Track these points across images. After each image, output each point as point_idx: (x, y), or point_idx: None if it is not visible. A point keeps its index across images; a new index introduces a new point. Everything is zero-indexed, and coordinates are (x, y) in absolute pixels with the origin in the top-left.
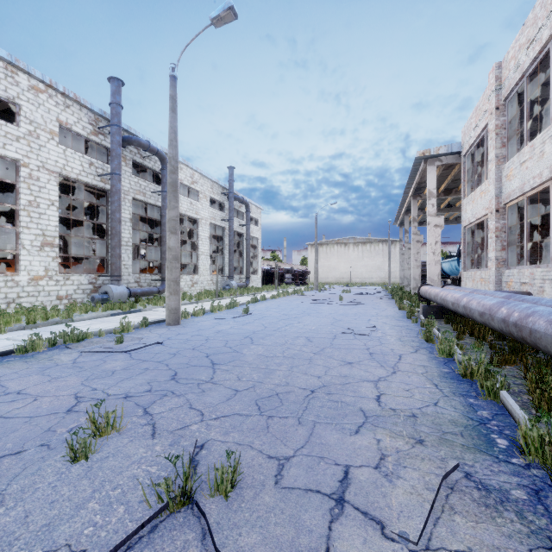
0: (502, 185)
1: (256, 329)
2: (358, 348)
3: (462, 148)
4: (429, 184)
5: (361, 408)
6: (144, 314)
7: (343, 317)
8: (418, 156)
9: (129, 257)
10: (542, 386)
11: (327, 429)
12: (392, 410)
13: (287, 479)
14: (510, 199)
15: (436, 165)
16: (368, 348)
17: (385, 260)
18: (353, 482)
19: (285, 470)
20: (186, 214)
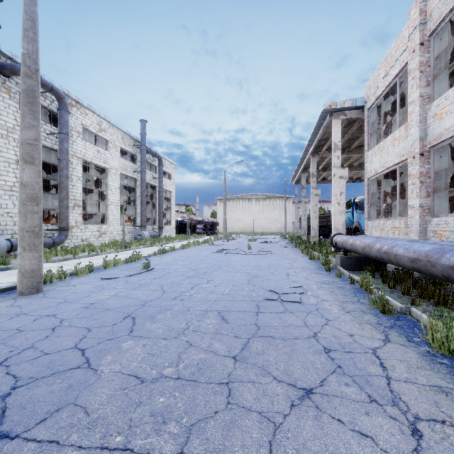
0: (427, 127)
1: (149, 298)
2: (301, 337)
3: (366, 102)
4: (334, 136)
5: None
6: (9, 274)
7: (258, 271)
8: (325, 108)
9: (15, 204)
10: None
11: None
12: None
13: None
14: (441, 140)
15: (341, 118)
16: (315, 333)
17: (282, 213)
18: None
19: None
20: (92, 162)
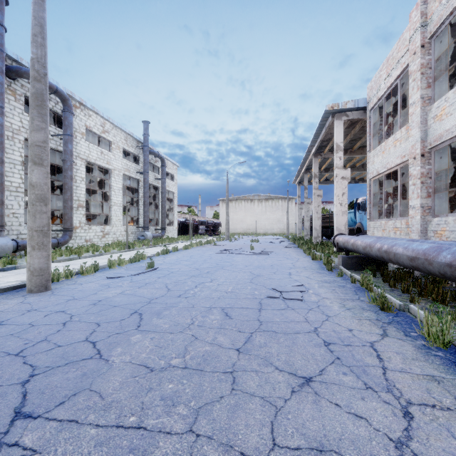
0: (428, 128)
1: (154, 295)
2: (302, 331)
3: (368, 103)
4: (336, 137)
5: None
6: (17, 273)
7: (261, 271)
8: (327, 109)
9: (20, 205)
10: None
11: None
12: None
13: None
14: (441, 141)
15: (343, 119)
16: (315, 328)
17: (284, 214)
18: None
19: None
20: (96, 163)
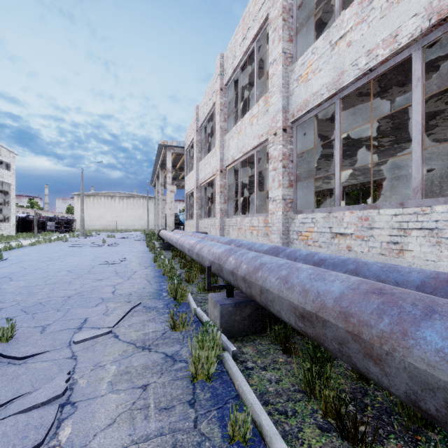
0: (199, 174)
1: (15, 271)
2: (109, 271)
3: (185, 145)
4: (167, 163)
5: (102, 297)
6: None
7: (103, 255)
8: (160, 143)
9: None
10: (188, 270)
11: (77, 309)
12: (120, 294)
13: (49, 330)
14: (201, 182)
15: (172, 152)
16: (116, 270)
17: (145, 211)
18: (89, 321)
19: (47, 328)
20: None
